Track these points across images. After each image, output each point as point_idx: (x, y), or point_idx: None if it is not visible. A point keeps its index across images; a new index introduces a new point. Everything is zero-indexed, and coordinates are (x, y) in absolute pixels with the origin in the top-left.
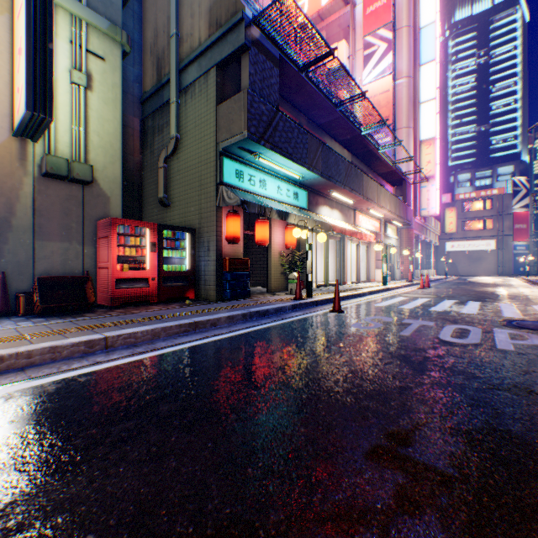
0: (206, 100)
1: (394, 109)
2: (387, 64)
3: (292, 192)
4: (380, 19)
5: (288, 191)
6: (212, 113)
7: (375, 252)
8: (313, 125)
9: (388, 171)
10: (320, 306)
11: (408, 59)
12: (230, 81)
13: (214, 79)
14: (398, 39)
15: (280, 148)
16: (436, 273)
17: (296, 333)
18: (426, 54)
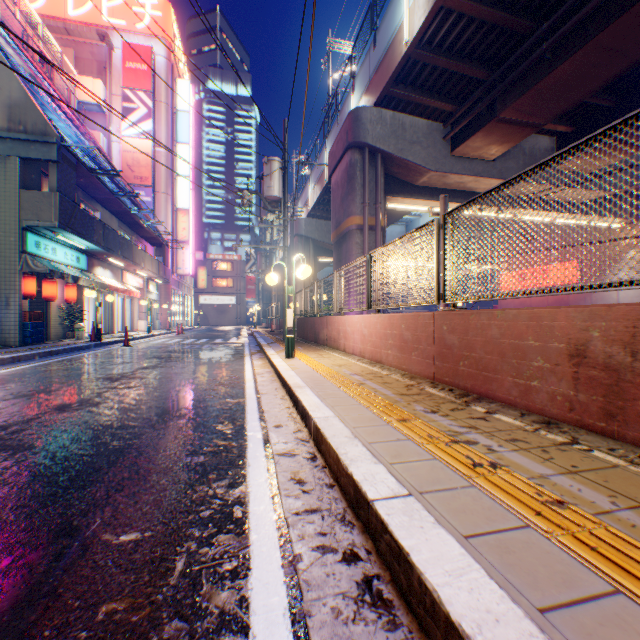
0: (5, 178)
1: (155, 173)
2: (148, 128)
3: (77, 257)
4: (142, 82)
5: (74, 256)
6: (14, 193)
7: (140, 305)
8: (90, 197)
9: (152, 236)
10: (112, 345)
11: (168, 133)
12: (28, 166)
13: (18, 167)
14: (159, 110)
15: (79, 232)
16: (192, 324)
17: (116, 352)
18: (183, 135)
